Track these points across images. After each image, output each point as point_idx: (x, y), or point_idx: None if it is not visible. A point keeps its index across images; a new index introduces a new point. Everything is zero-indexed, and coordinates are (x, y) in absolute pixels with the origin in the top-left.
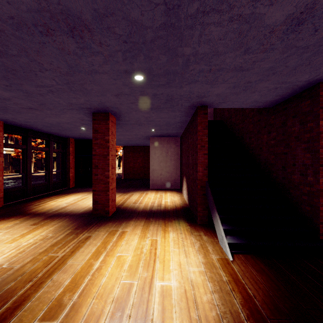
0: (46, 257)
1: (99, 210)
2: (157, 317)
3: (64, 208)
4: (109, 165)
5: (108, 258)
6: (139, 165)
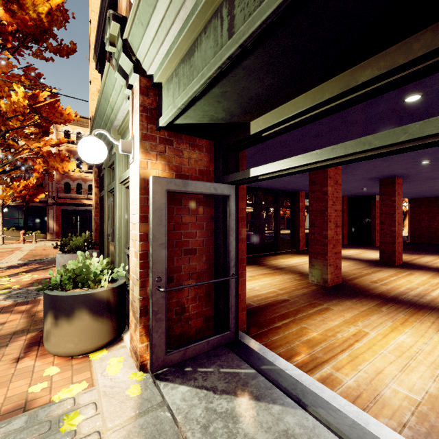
0: (357, 271)
1: (385, 259)
2: (434, 295)
3: (350, 256)
4: (395, 222)
5: (400, 279)
6: (438, 224)
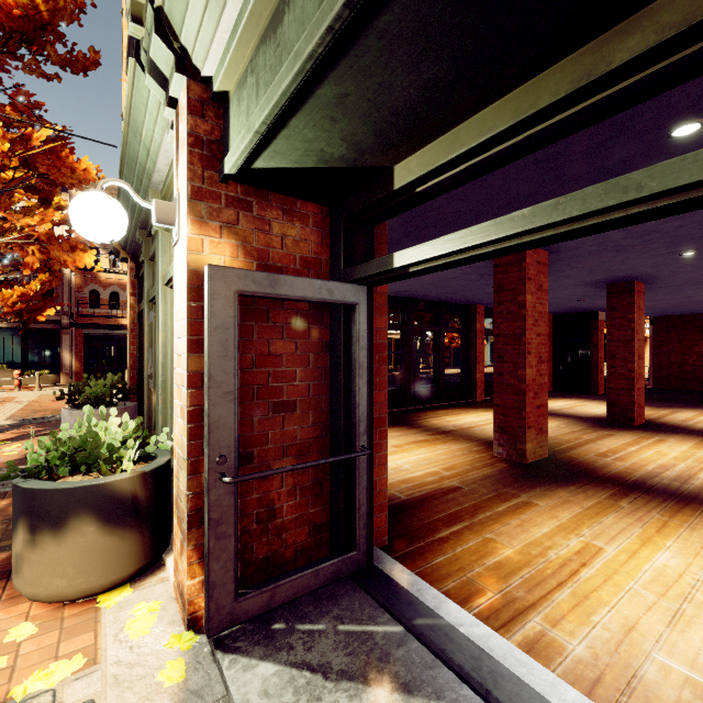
0: (572, 436)
1: (618, 415)
2: None
3: (559, 410)
4: (634, 355)
5: (644, 449)
6: (698, 359)
